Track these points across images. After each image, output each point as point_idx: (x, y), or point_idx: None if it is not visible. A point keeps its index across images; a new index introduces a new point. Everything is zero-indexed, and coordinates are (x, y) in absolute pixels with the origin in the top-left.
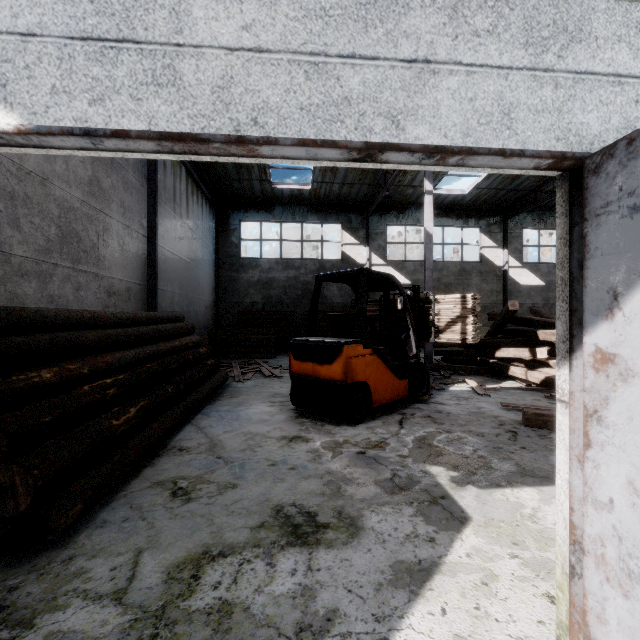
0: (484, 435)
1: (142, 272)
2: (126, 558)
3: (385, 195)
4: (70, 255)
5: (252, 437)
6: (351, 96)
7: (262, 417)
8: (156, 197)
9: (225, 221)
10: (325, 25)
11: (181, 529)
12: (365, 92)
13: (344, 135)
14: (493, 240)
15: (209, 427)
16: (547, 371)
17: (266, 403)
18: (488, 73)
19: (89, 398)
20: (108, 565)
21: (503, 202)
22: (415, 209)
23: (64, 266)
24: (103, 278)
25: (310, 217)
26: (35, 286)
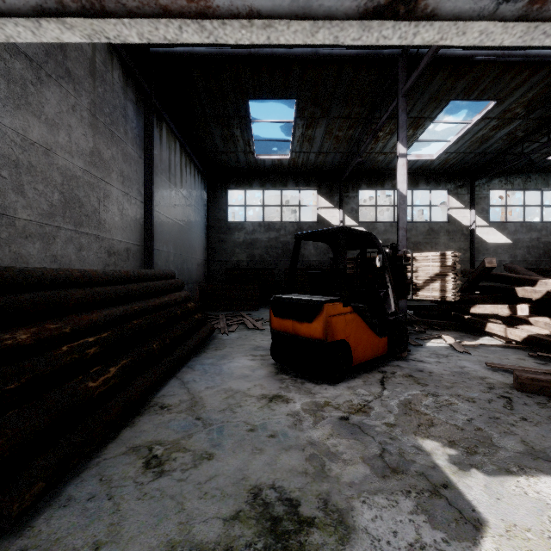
0: (475, 401)
1: (140, 234)
2: None
3: (358, 161)
4: (72, 219)
5: (232, 395)
6: None
7: (243, 372)
8: (152, 167)
9: (215, 189)
10: None
11: (147, 516)
12: None
13: None
14: (460, 201)
15: (192, 382)
16: (528, 328)
17: (248, 356)
18: None
19: (66, 359)
20: None
21: (470, 165)
22: (385, 174)
23: (67, 229)
24: (104, 239)
25: (289, 184)
26: (39, 247)
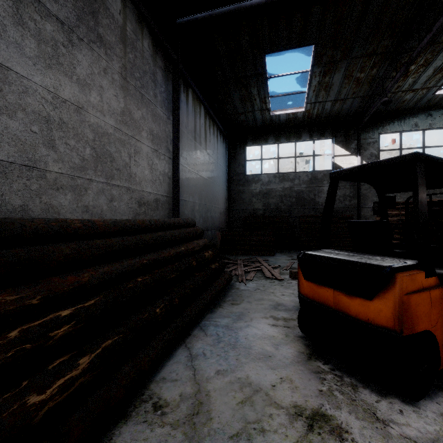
0: None
1: (168, 186)
2: None
3: (384, 101)
4: (104, 172)
5: (250, 397)
6: None
7: (264, 347)
8: (178, 127)
9: (234, 148)
10: None
11: None
12: None
13: None
14: None
15: (201, 357)
16: None
17: (268, 319)
18: None
19: (5, 355)
20: None
21: None
22: (412, 115)
23: (98, 181)
24: (134, 191)
25: (303, 136)
26: (70, 198)
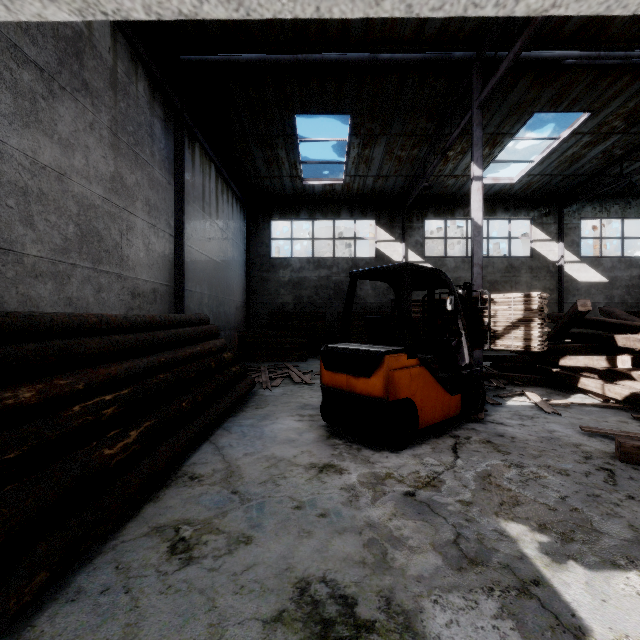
0: (569, 473)
1: (169, 273)
2: None
3: (424, 186)
4: (90, 255)
5: (275, 463)
6: None
7: (289, 435)
8: (183, 195)
9: (256, 220)
10: None
11: (171, 615)
12: None
13: None
14: (546, 232)
15: (228, 447)
16: (630, 385)
17: (294, 417)
18: None
19: (78, 422)
20: None
21: (558, 190)
22: (456, 201)
23: (84, 266)
24: (127, 279)
25: (342, 213)
26: (51, 288)
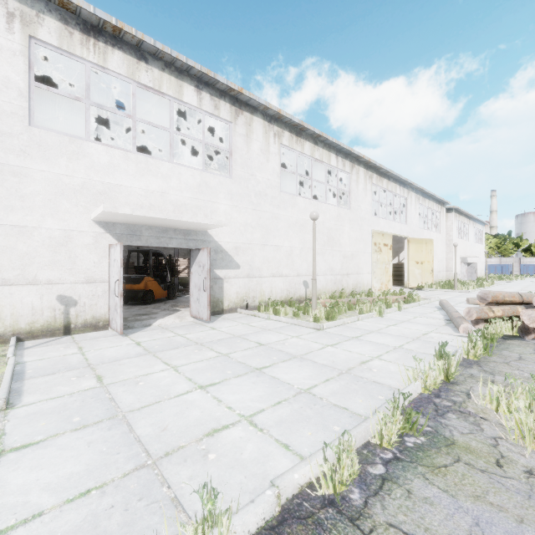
0: None
1: None
2: None
3: None
4: None
5: None
6: (162, 241)
7: None
8: None
9: None
10: (159, 233)
11: None
12: (164, 241)
13: (161, 246)
14: None
15: None
16: None
17: None
18: (179, 239)
19: None
20: None
21: None
22: None
23: None
24: None
25: None
26: None
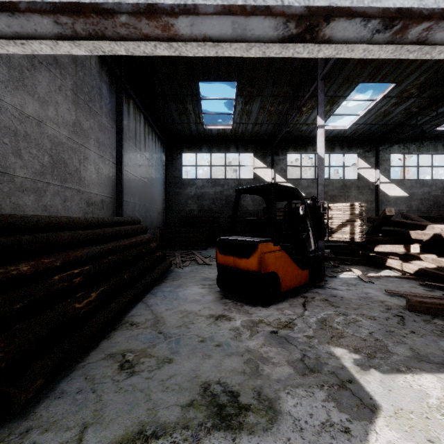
0: (375, 318)
1: (112, 189)
2: (72, 434)
3: (286, 131)
4: (59, 176)
5: (187, 315)
6: None
7: (195, 297)
8: (122, 135)
9: (171, 153)
10: None
11: (123, 404)
12: None
13: None
14: (367, 163)
15: (155, 305)
16: (419, 263)
17: (198, 285)
18: None
19: (58, 286)
20: (56, 441)
21: (375, 134)
22: (308, 141)
23: (54, 184)
24: (83, 193)
25: (231, 149)
26: (33, 199)
